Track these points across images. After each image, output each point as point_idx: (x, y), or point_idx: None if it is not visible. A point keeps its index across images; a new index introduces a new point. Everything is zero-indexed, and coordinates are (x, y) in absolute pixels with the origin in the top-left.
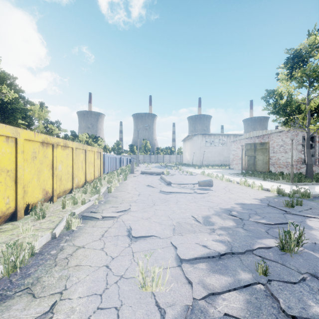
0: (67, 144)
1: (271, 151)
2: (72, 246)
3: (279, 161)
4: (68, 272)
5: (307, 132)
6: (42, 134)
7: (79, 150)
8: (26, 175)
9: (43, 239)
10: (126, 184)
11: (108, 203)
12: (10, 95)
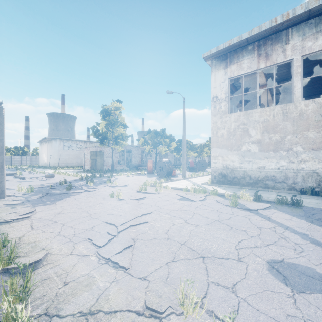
0: None
1: (105, 157)
2: None
3: (108, 163)
4: None
5: (112, 148)
6: None
7: None
8: None
9: None
10: None
11: None
12: None
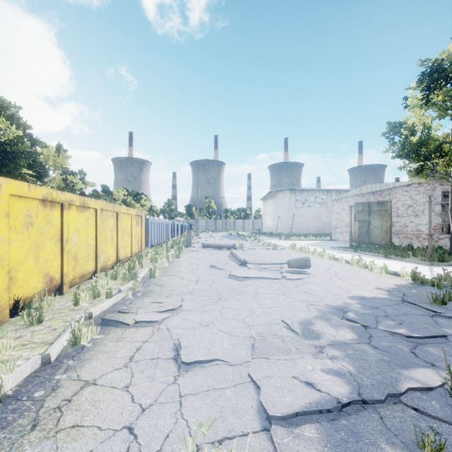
0: (87, 203)
1: (394, 214)
2: (75, 382)
3: (406, 229)
4: (52, 446)
5: None
6: (42, 187)
7: (106, 213)
8: (13, 253)
9: (24, 368)
10: (179, 264)
11: (148, 295)
12: (10, 132)
